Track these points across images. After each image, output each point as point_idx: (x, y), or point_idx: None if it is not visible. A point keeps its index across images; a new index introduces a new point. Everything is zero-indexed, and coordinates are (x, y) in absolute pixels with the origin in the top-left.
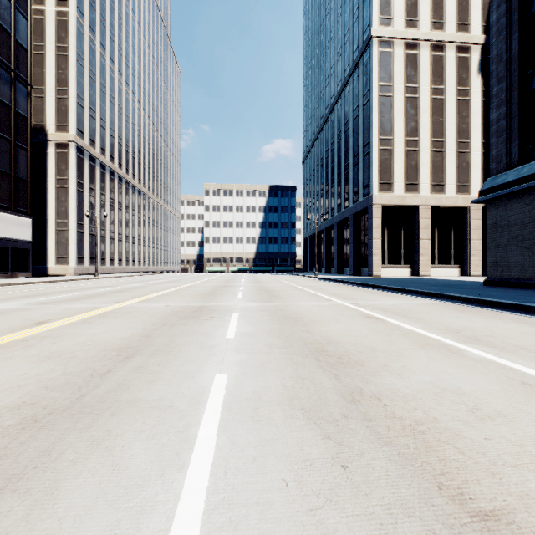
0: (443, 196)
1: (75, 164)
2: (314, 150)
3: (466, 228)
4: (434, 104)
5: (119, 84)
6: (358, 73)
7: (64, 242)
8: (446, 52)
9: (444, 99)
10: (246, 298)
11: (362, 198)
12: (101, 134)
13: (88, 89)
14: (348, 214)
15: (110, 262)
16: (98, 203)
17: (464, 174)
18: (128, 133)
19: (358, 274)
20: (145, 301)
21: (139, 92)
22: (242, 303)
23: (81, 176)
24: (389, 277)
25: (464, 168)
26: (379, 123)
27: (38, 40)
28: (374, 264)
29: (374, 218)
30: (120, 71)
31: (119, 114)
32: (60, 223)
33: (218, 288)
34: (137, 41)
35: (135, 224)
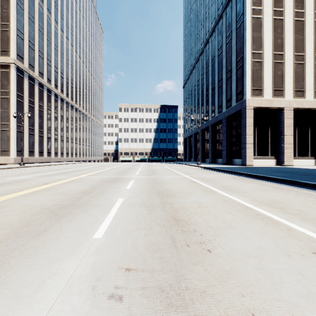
0: (303, 100)
1: (15, 80)
2: (192, 76)
3: None
4: (296, 24)
5: (55, 30)
6: (231, 6)
7: (6, 139)
8: None
9: (304, 21)
10: (112, 237)
11: (235, 103)
12: (39, 62)
13: (27, 27)
14: (221, 117)
15: (48, 154)
16: (36, 111)
17: None
18: (63, 65)
19: (230, 163)
20: None
21: (71, 38)
22: None
23: (21, 90)
24: (264, 167)
25: None
26: (251, 39)
27: None
28: (247, 156)
29: (247, 118)
30: (56, 20)
31: (55, 51)
32: (3, 125)
33: (99, 186)
34: (70, 3)
35: (68, 128)
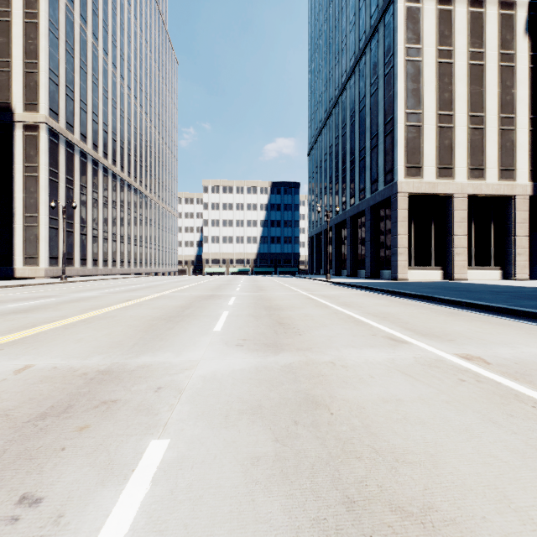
0: (483, 183)
1: (47, 149)
2: (322, 138)
3: (510, 222)
4: (472, 70)
5: (105, 65)
6: (377, 39)
7: (34, 240)
8: (487, 8)
9: (484, 65)
10: (229, 330)
11: (383, 186)
12: (81, 117)
13: (64, 65)
14: (364, 207)
15: (93, 263)
16: (77, 196)
17: (508, 156)
18: (115, 120)
19: (376, 277)
20: (10, 344)
21: (128, 76)
22: (213, 353)
23: (55, 164)
24: (421, 282)
25: (508, 149)
26: (405, 93)
27: (3, 5)
28: (399, 265)
29: (399, 209)
30: (106, 50)
31: (105, 98)
32: (29, 218)
33: (196, 302)
34: (126, 20)
35: (123, 221)
